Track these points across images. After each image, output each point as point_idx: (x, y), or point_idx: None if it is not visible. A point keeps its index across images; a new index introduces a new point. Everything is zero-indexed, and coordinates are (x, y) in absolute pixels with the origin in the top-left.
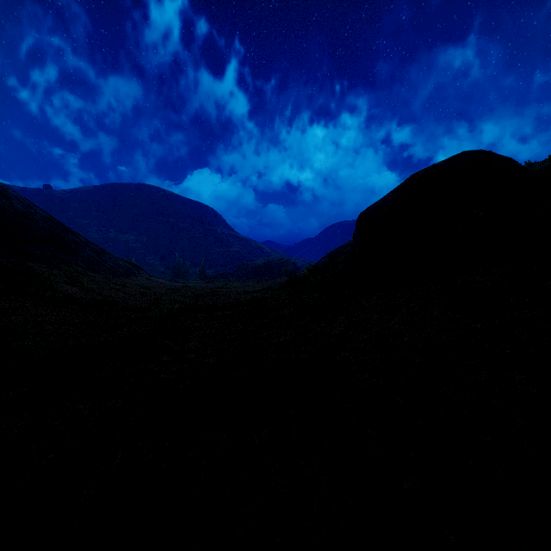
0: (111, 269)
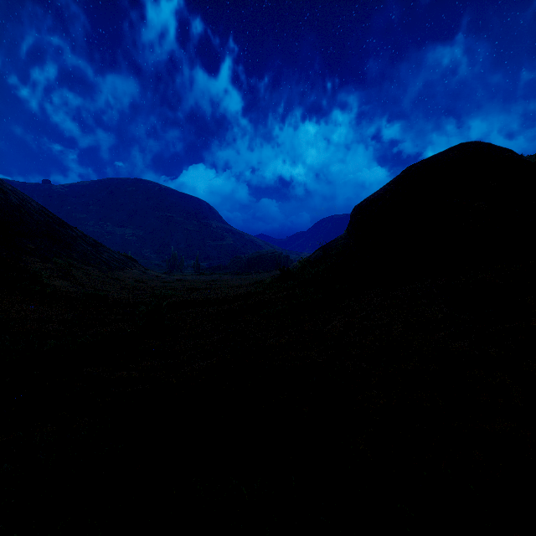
0: (106, 263)
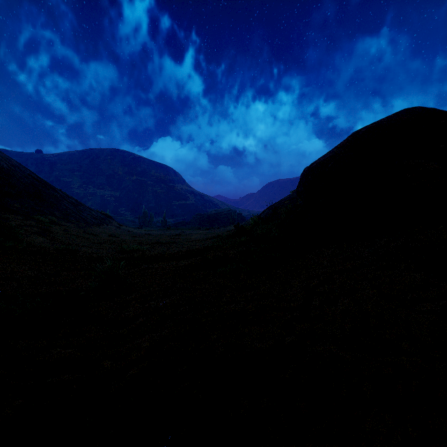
0: (85, 219)
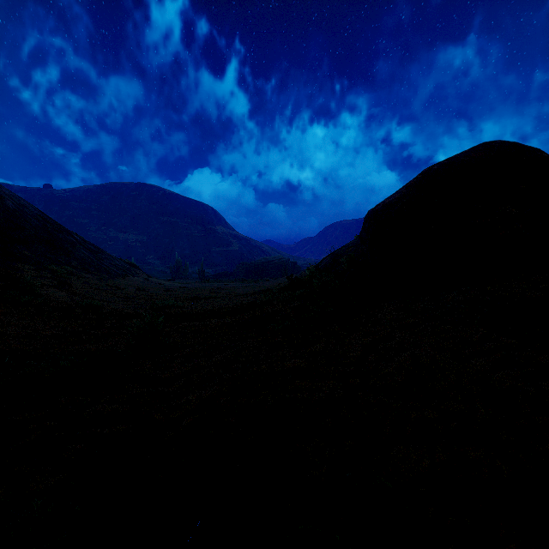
0: (107, 270)
